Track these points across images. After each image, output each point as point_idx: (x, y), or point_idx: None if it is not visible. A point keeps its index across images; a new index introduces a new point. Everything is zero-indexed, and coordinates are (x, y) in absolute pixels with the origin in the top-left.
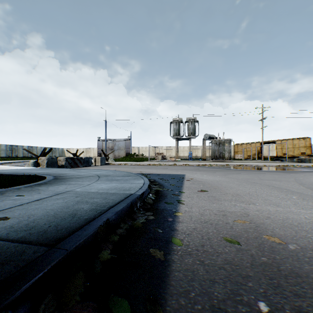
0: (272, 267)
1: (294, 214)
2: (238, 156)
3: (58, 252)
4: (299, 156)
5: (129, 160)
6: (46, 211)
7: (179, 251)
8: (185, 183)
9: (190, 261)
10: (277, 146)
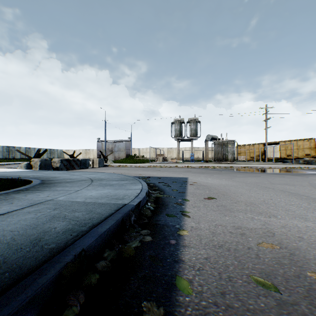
0: None
1: None
2: (241, 157)
3: None
4: (303, 158)
5: (129, 162)
6: (3, 234)
7: (188, 307)
8: (189, 188)
9: None
10: (281, 148)
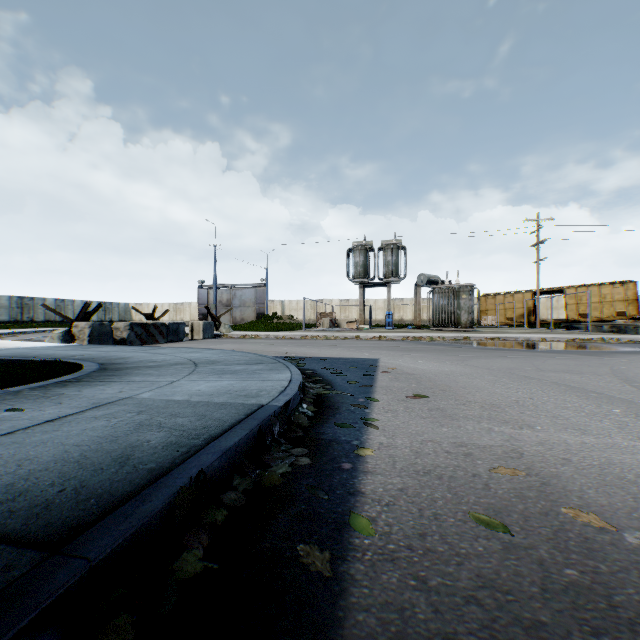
0: (593, 596)
1: (623, 452)
2: (488, 319)
3: (65, 566)
4: (612, 320)
5: (263, 328)
6: (64, 449)
7: (368, 551)
8: (379, 379)
9: (393, 581)
10: (568, 300)
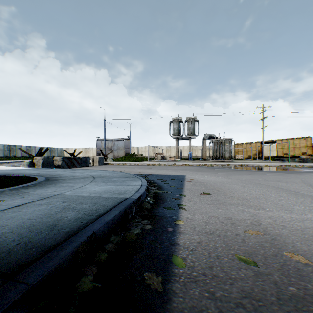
0: (306, 303)
1: (312, 222)
2: (239, 156)
3: (14, 288)
4: (299, 156)
5: (128, 160)
6: (22, 221)
7: (182, 276)
8: (186, 185)
9: (196, 293)
10: (278, 146)
